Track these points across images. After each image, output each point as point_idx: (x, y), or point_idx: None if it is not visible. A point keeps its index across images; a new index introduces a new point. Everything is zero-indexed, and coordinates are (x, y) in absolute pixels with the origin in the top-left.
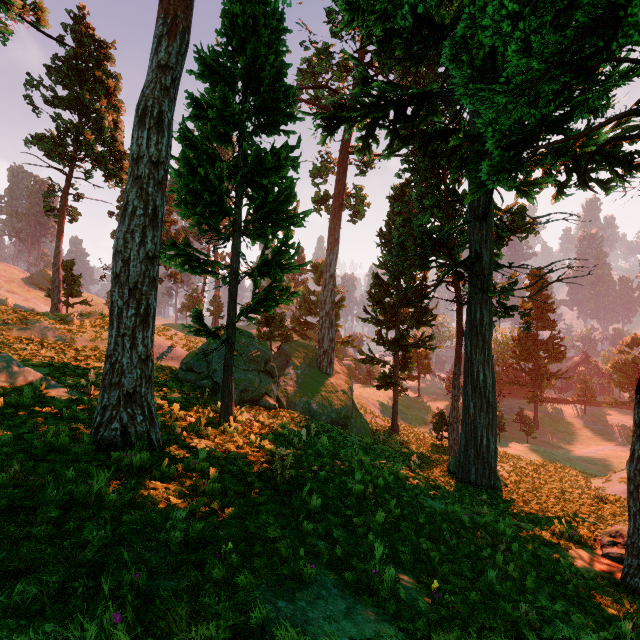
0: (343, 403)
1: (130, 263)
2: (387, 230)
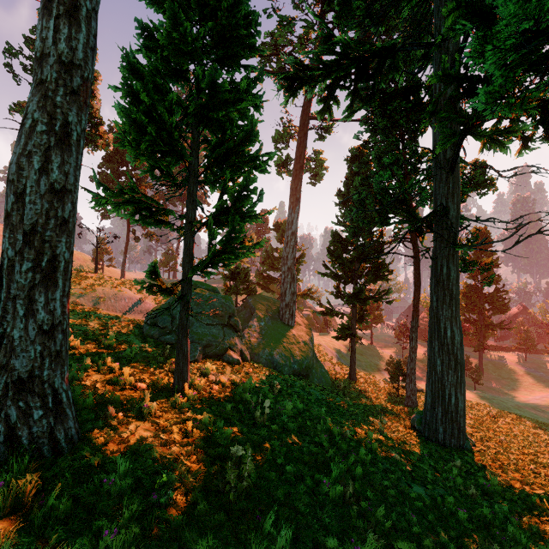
0: (304, 354)
1: (25, 197)
2: (345, 190)
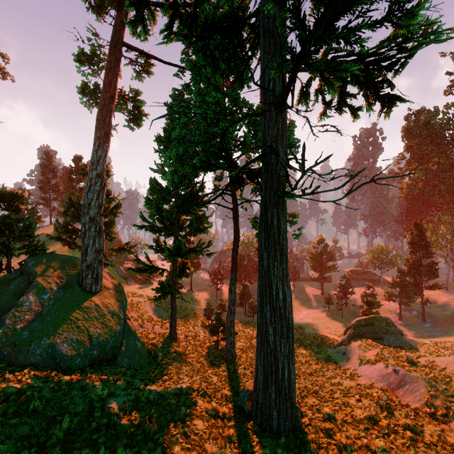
0: (111, 330)
1: None
2: (165, 135)
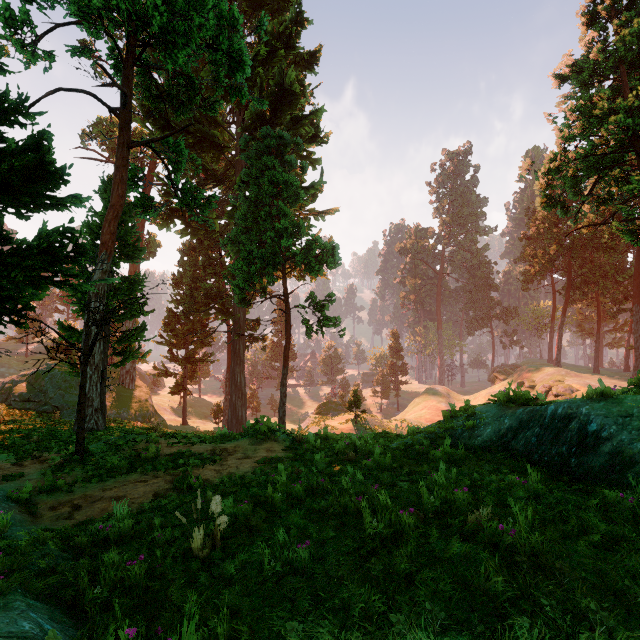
0: (147, 409)
1: (95, 356)
2: (179, 276)
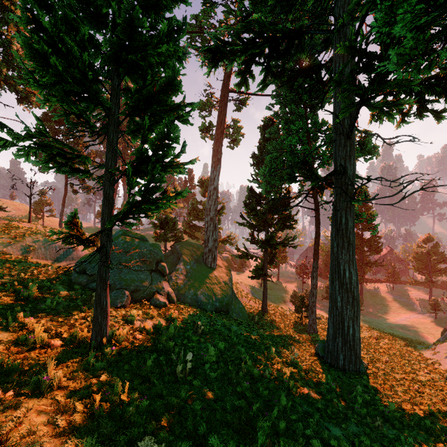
0: (225, 293)
1: None
2: (259, 153)
